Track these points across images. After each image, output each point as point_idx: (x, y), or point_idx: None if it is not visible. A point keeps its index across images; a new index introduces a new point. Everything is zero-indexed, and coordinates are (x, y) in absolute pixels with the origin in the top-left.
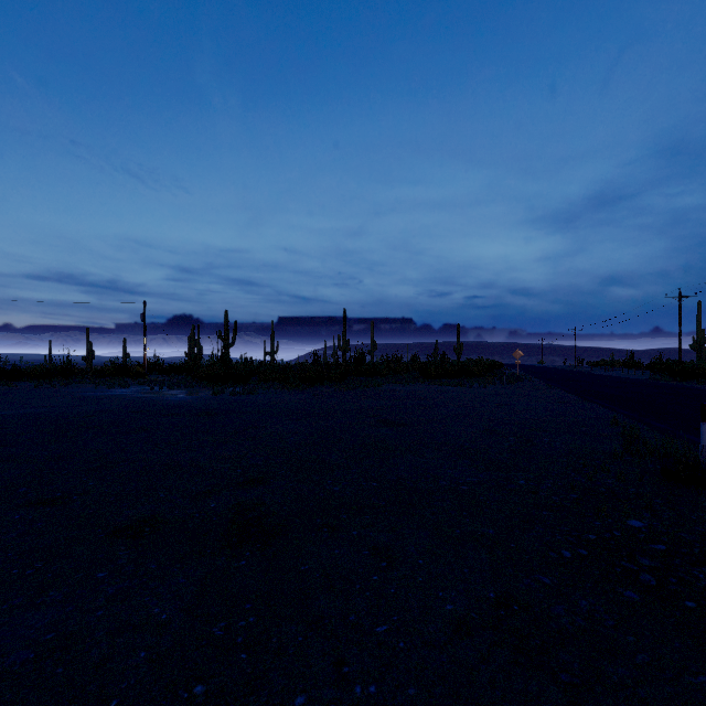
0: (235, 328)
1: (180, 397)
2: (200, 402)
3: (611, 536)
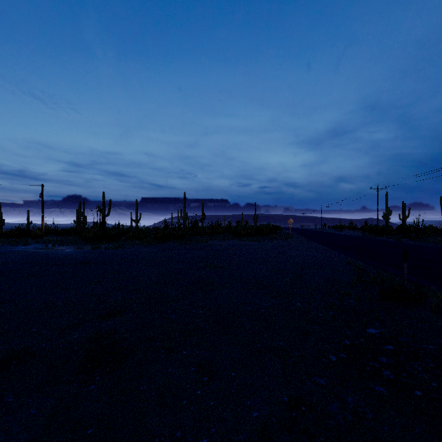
0: (110, 204)
1: (67, 251)
2: (81, 254)
3: (359, 342)
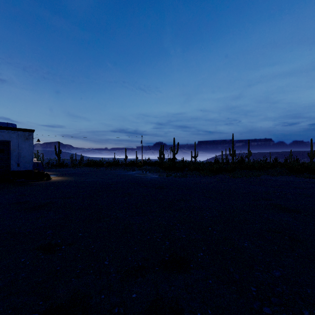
0: (177, 145)
1: (152, 177)
2: (159, 180)
3: None
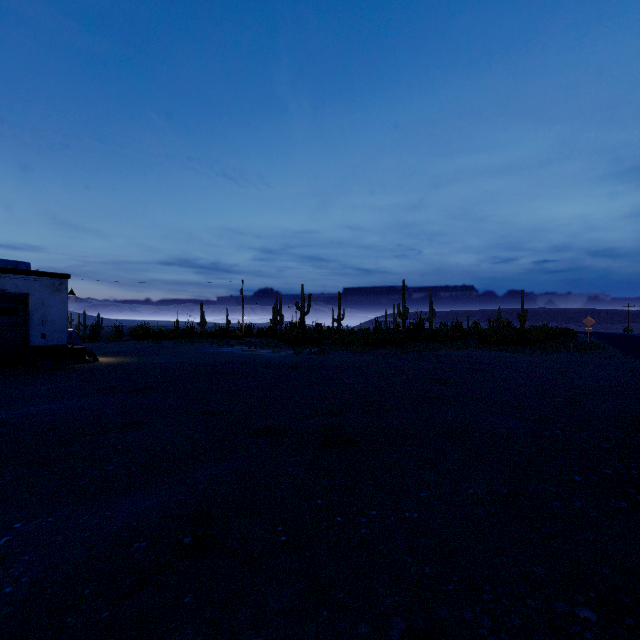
0: (309, 299)
1: (271, 355)
2: (286, 358)
3: (627, 473)
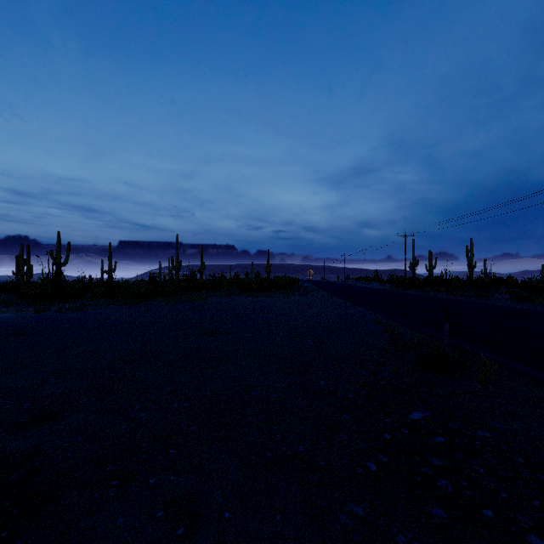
0: (68, 248)
1: None
2: (16, 321)
3: (402, 434)
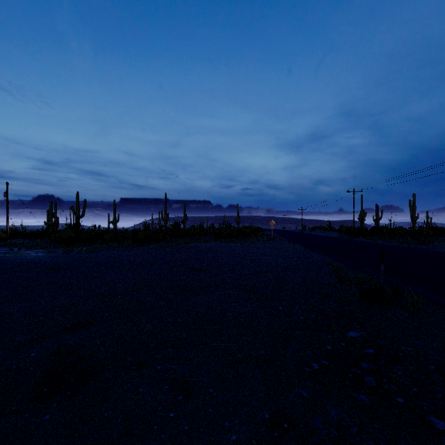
0: (85, 204)
1: (34, 256)
2: (50, 259)
3: (340, 346)
